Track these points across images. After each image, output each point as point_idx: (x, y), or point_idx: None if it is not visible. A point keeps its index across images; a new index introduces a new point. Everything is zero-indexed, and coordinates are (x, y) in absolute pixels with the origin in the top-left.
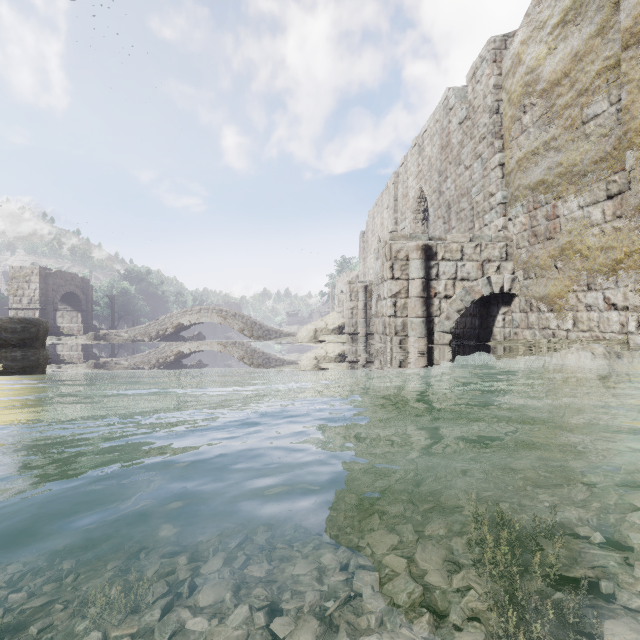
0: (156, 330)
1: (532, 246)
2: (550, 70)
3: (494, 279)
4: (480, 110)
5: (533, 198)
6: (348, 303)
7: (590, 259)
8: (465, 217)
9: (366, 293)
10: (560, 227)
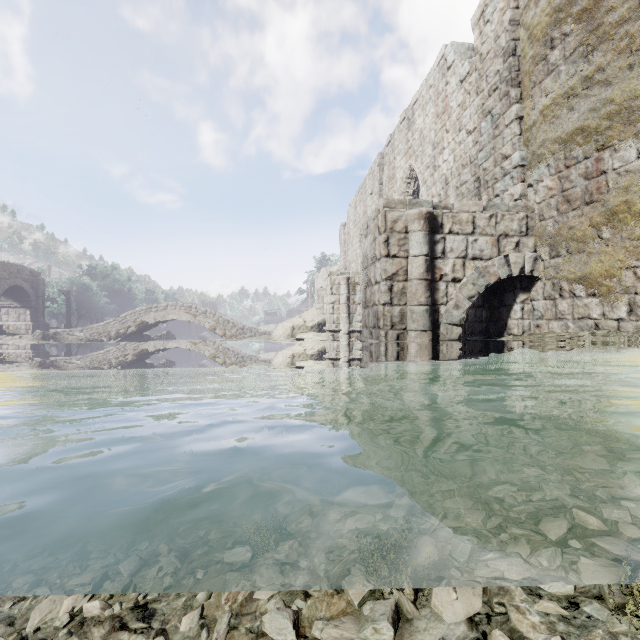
0: (116, 329)
1: (564, 214)
2: None
3: (513, 258)
4: (490, 56)
5: (566, 153)
6: (329, 297)
7: None
8: (467, 191)
9: (349, 286)
10: (607, 185)
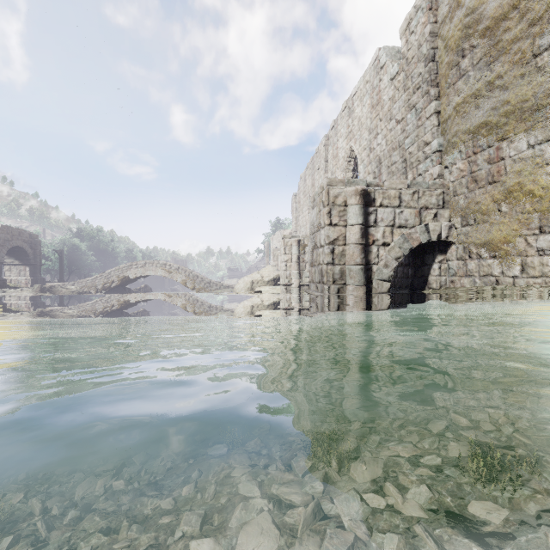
0: (102, 283)
1: (472, 191)
2: (495, 6)
3: (432, 226)
4: (414, 60)
5: (474, 142)
6: (282, 256)
7: (545, 199)
8: (396, 170)
9: (299, 247)
10: (505, 169)
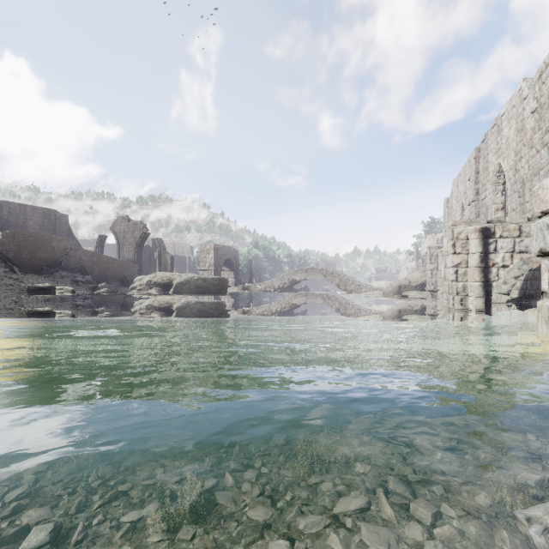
0: (278, 284)
1: None
2: None
3: None
4: (545, 107)
5: None
6: (428, 265)
7: None
8: None
9: None
10: None
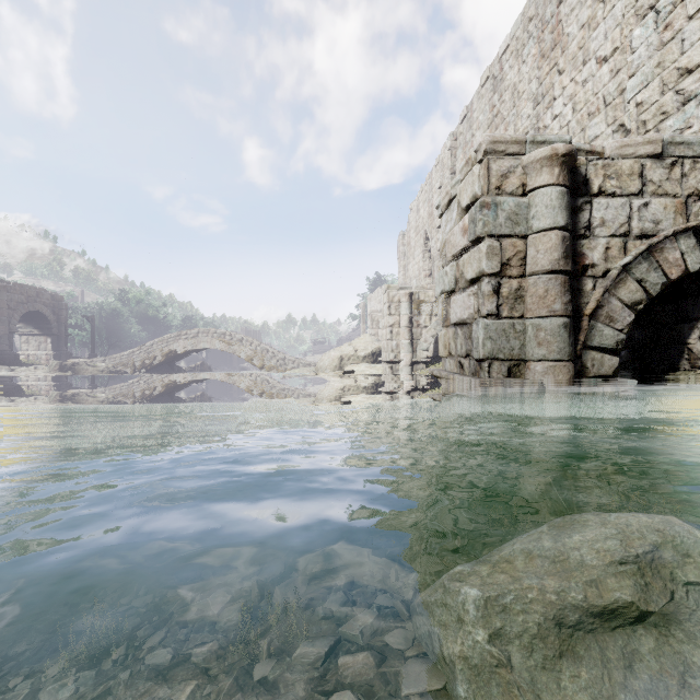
0: (141, 359)
1: None
2: None
3: None
4: None
5: None
6: (386, 318)
7: None
8: None
9: (411, 304)
10: None
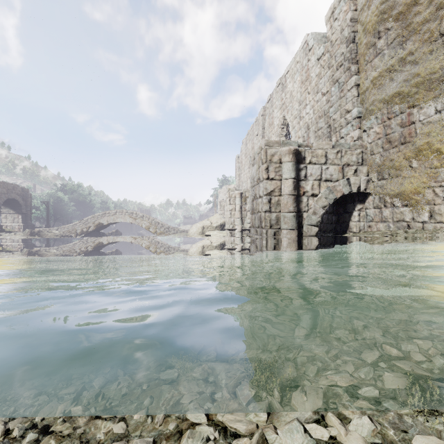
0: (81, 228)
1: (387, 151)
2: None
3: (352, 180)
4: (337, 42)
5: (388, 109)
6: (228, 206)
7: None
8: (322, 134)
9: (241, 198)
10: (415, 131)
